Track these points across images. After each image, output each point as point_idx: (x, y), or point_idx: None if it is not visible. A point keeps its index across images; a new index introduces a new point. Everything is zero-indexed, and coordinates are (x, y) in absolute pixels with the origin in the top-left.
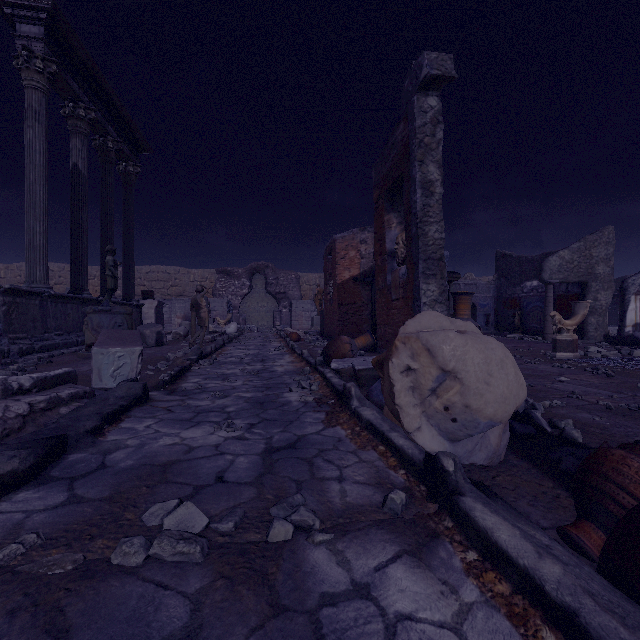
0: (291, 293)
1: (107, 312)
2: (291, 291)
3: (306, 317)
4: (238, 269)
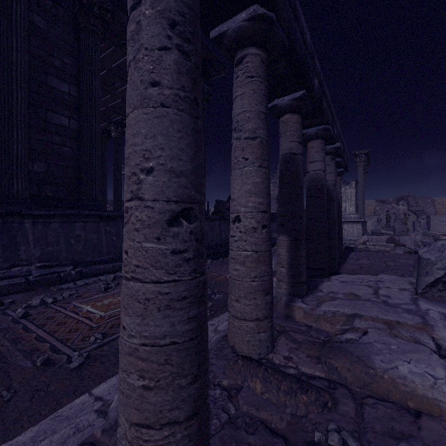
0: (427, 210)
1: (389, 227)
2: (427, 209)
3: (441, 225)
4: (389, 199)
